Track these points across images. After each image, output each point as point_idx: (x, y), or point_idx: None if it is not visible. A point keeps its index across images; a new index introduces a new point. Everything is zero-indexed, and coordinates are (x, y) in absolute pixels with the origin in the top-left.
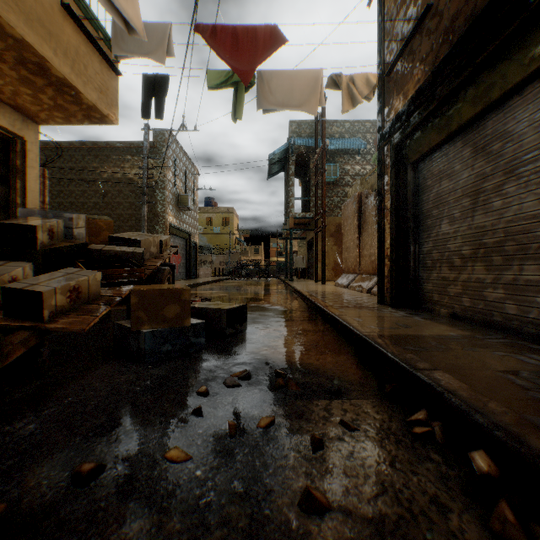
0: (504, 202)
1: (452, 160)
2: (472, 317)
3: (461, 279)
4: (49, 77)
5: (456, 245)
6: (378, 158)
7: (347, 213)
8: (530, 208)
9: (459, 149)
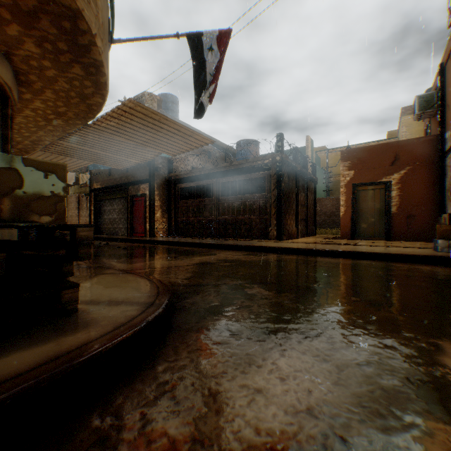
0: (113, 215)
1: (107, 204)
2: (110, 234)
3: (108, 227)
4: None
5: (107, 221)
6: (90, 194)
7: (72, 200)
8: (116, 216)
9: (108, 202)
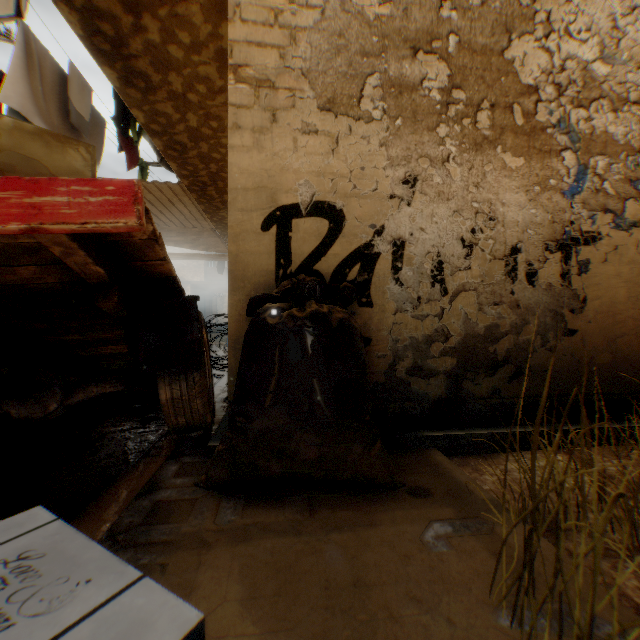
0: None
1: None
2: None
3: None
4: (127, 71)
5: None
6: None
7: None
8: None
9: None
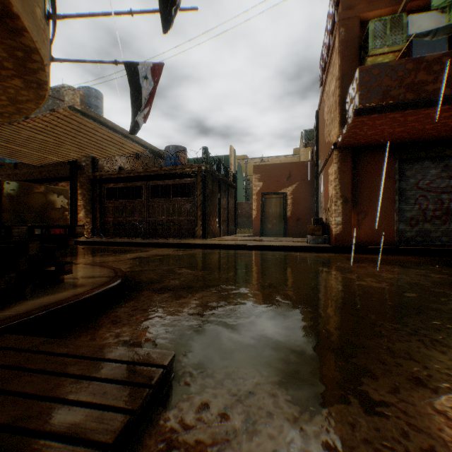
0: None
1: None
2: None
3: None
4: None
5: None
6: None
7: None
8: None
9: None
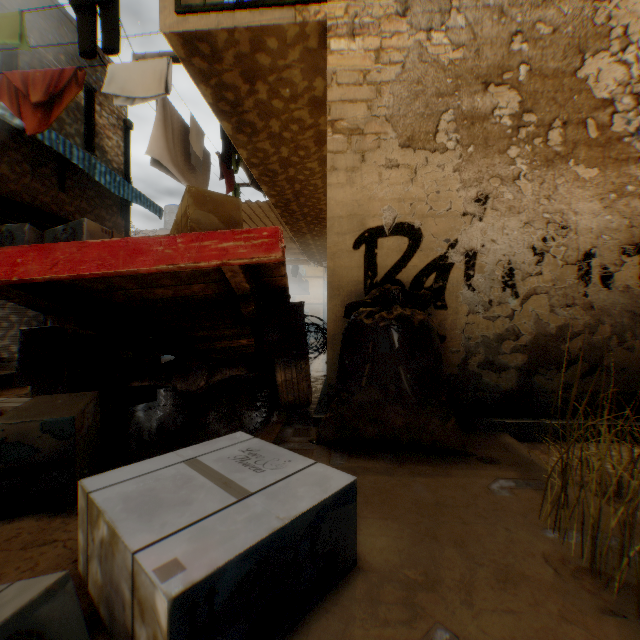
0: None
1: None
2: None
3: None
4: (239, 122)
5: None
6: None
7: None
8: None
9: None
